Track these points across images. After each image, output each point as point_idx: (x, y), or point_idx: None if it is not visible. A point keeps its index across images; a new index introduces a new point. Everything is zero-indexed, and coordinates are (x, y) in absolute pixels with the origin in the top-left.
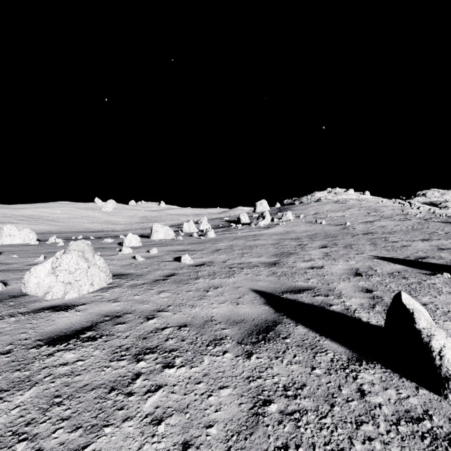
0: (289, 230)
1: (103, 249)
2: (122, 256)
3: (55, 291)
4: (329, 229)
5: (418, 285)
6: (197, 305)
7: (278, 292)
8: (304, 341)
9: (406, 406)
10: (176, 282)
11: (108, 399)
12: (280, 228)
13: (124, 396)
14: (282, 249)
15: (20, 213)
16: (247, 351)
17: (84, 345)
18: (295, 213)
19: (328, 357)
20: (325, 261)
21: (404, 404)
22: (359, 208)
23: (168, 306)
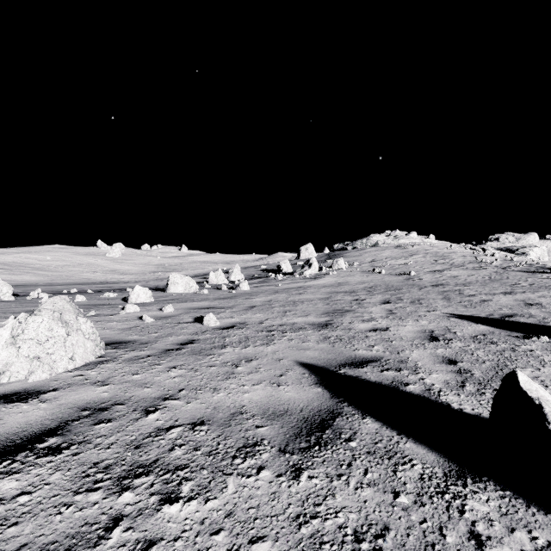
0: (342, 281)
1: (101, 306)
2: (125, 316)
3: (14, 370)
4: (390, 280)
5: (513, 352)
6: (222, 388)
7: (334, 366)
8: (376, 444)
9: None
10: (194, 352)
11: None
12: (331, 279)
13: None
14: (334, 305)
15: None
16: (294, 465)
17: (38, 463)
18: (348, 260)
19: (416, 472)
20: (390, 320)
21: None
22: (424, 254)
23: (180, 391)
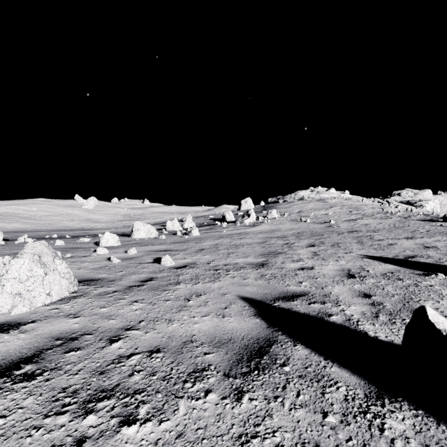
0: (275, 228)
1: (77, 249)
2: (96, 258)
3: None
4: (314, 227)
5: (416, 287)
6: (175, 319)
7: (269, 300)
8: (306, 369)
9: None
10: (153, 288)
11: None
12: (266, 226)
13: None
14: (269, 248)
15: None
16: (237, 388)
17: (14, 389)
18: (280, 211)
19: (341, 394)
20: (315, 261)
21: None
22: (341, 206)
23: (140, 322)
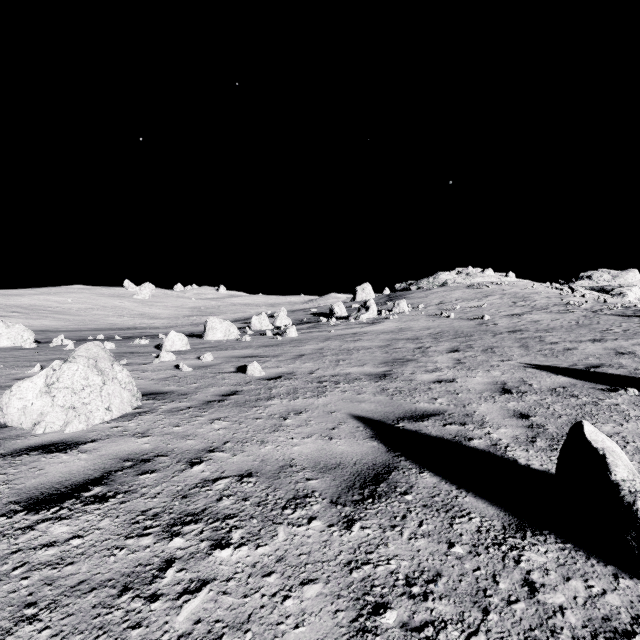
0: (404, 327)
1: (133, 354)
2: (160, 366)
3: (50, 420)
4: (460, 325)
5: (594, 406)
6: (269, 441)
7: (391, 419)
8: (433, 498)
9: (603, 610)
10: (238, 404)
11: (117, 609)
12: (391, 324)
13: (143, 601)
14: (394, 353)
15: (14, 301)
16: (346, 516)
17: (86, 510)
18: (412, 302)
19: (473, 525)
20: (458, 371)
21: (599, 607)
22: (500, 295)
23: (225, 443)
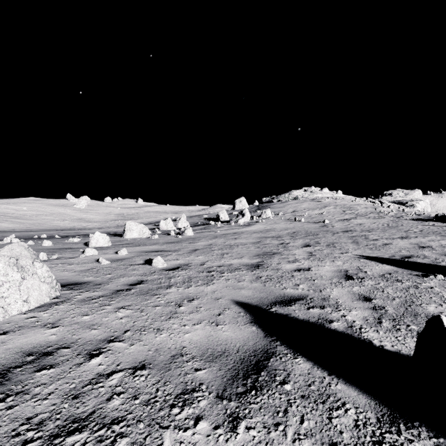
0: (270, 228)
1: (65, 250)
2: (84, 259)
3: None
4: (309, 227)
5: (416, 289)
6: (164, 328)
7: (266, 304)
8: (309, 387)
9: None
10: (142, 293)
11: None
12: (260, 226)
13: None
14: (264, 248)
15: None
16: (232, 414)
17: None
18: (274, 210)
19: (350, 418)
20: (311, 261)
21: None
22: (334, 206)
23: (125, 332)
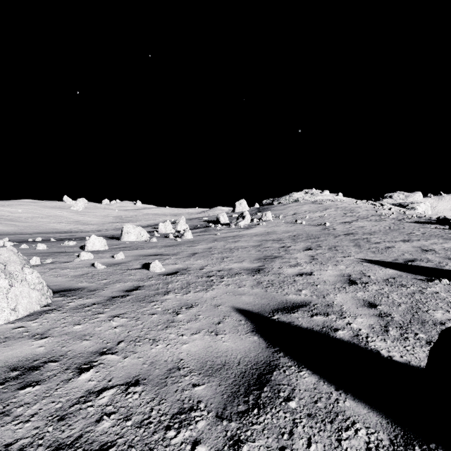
0: (270, 231)
1: (59, 254)
2: (79, 263)
3: None
4: (310, 229)
5: (422, 294)
6: (161, 339)
7: (268, 312)
8: (316, 404)
9: None
10: (138, 299)
11: None
12: (261, 229)
13: None
14: (265, 251)
15: None
16: (232, 436)
17: None
18: (274, 213)
19: (361, 440)
20: (313, 265)
21: None
22: (335, 208)
23: (118, 343)
